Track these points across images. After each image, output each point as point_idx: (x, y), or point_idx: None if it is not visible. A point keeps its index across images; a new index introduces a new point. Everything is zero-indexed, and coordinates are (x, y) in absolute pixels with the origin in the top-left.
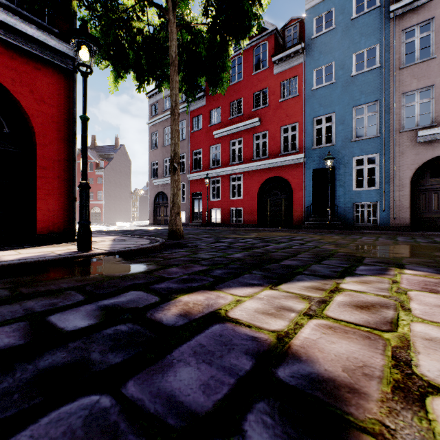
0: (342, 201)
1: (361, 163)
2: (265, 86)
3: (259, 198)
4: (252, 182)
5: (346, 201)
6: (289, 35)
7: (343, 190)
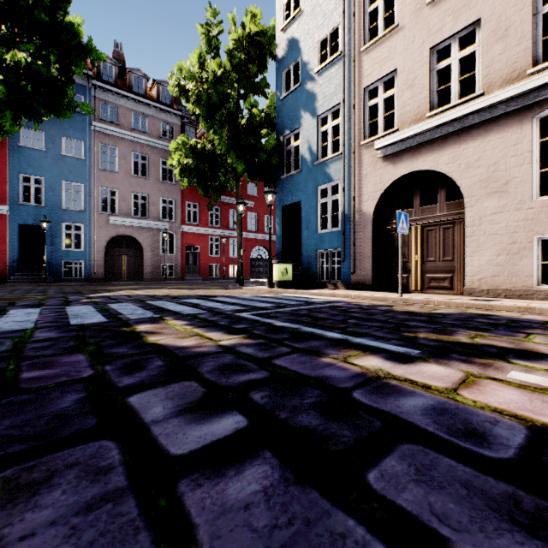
0: (53, 258)
1: None
2: None
3: None
4: None
5: (57, 258)
6: None
7: (54, 249)
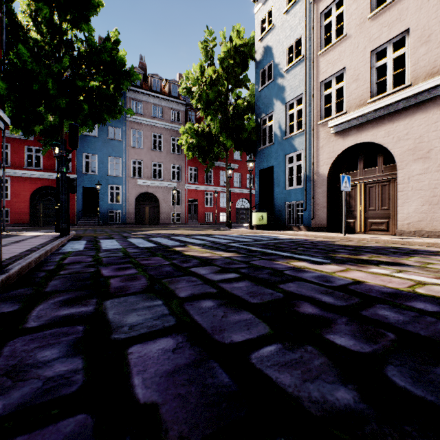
0: (102, 209)
1: None
2: None
3: (31, 201)
4: (24, 187)
5: (105, 209)
6: None
7: (103, 203)
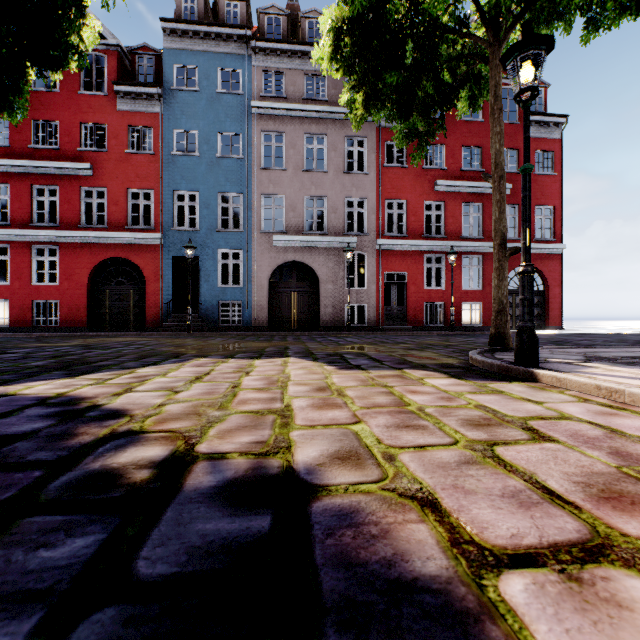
0: (207, 298)
1: (235, 255)
2: (102, 121)
3: (92, 287)
4: (79, 261)
5: (211, 299)
6: (141, 65)
7: (208, 286)
